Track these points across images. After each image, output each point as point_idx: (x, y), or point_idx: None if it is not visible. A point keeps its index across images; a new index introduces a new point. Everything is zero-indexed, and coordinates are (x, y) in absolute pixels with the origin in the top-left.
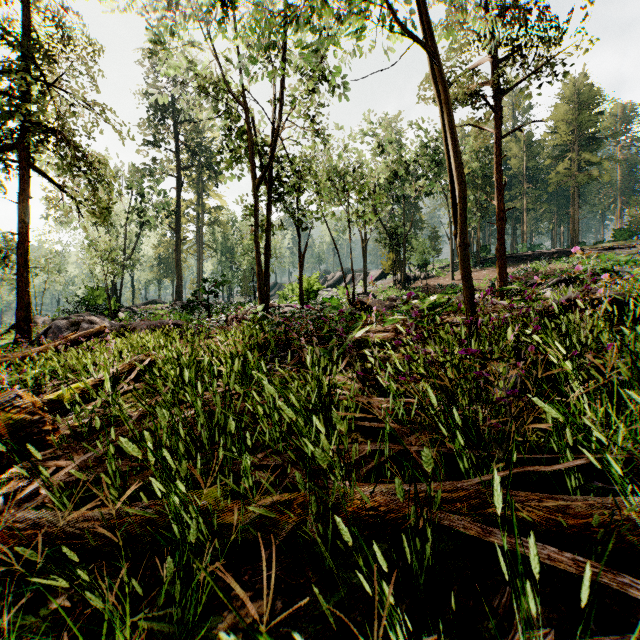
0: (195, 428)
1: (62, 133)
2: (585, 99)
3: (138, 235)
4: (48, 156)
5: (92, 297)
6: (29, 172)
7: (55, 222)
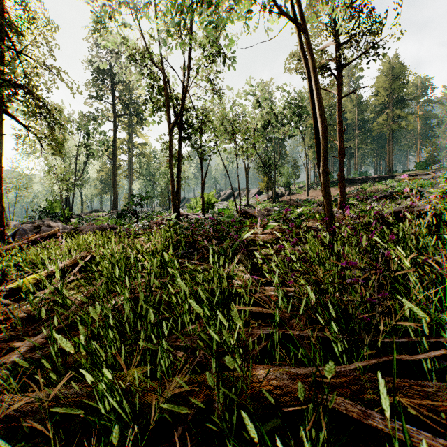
0: (123, 312)
1: (28, 88)
2: (397, 73)
3: (85, 163)
4: (18, 105)
5: (51, 207)
6: (3, 116)
7: (24, 153)
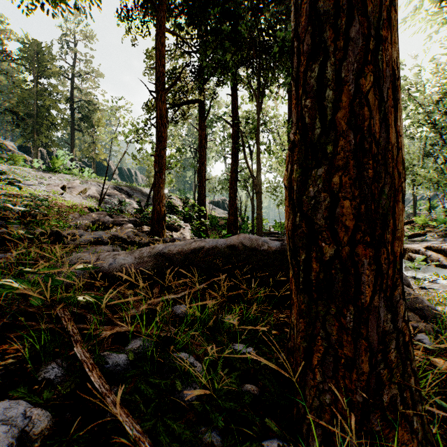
0: None
1: None
2: None
3: None
4: None
5: None
6: None
7: None
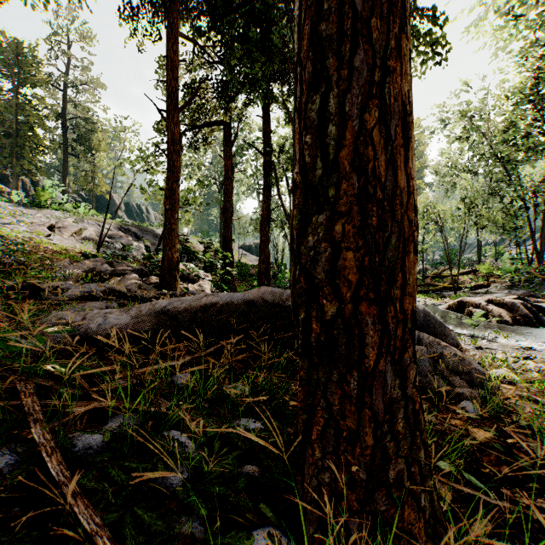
0: None
1: None
2: None
3: None
4: None
5: None
6: None
7: None
